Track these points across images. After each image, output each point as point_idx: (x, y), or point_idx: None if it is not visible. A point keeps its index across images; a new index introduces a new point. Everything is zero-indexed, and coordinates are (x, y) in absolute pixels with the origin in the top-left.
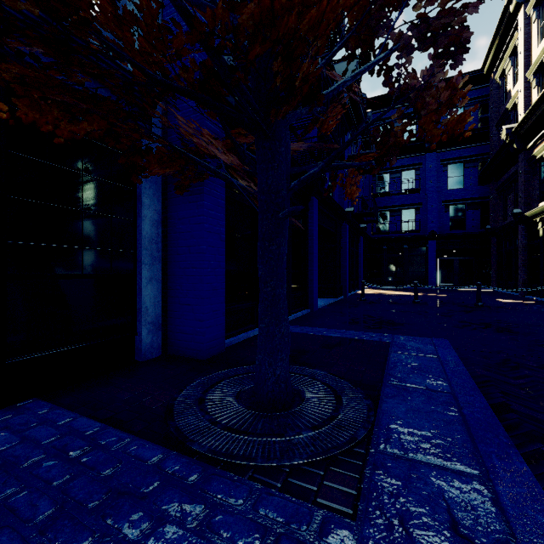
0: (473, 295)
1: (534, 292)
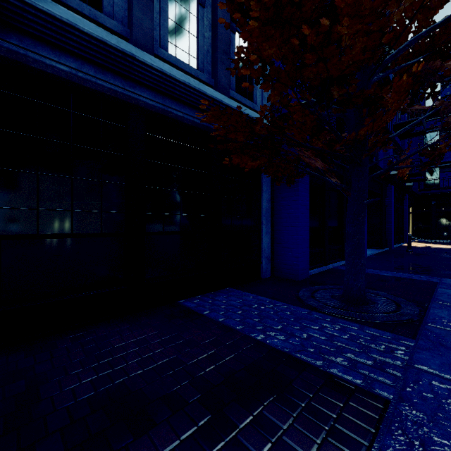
0: None
1: None
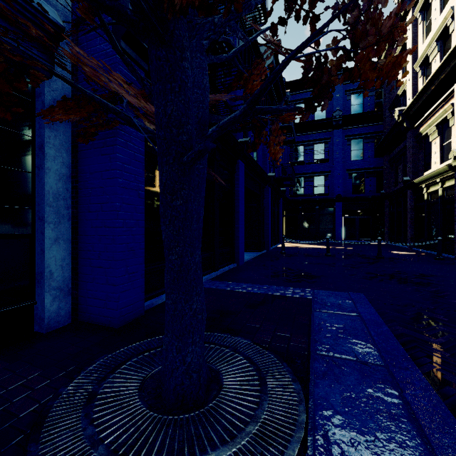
0: (371, 247)
1: (420, 245)
